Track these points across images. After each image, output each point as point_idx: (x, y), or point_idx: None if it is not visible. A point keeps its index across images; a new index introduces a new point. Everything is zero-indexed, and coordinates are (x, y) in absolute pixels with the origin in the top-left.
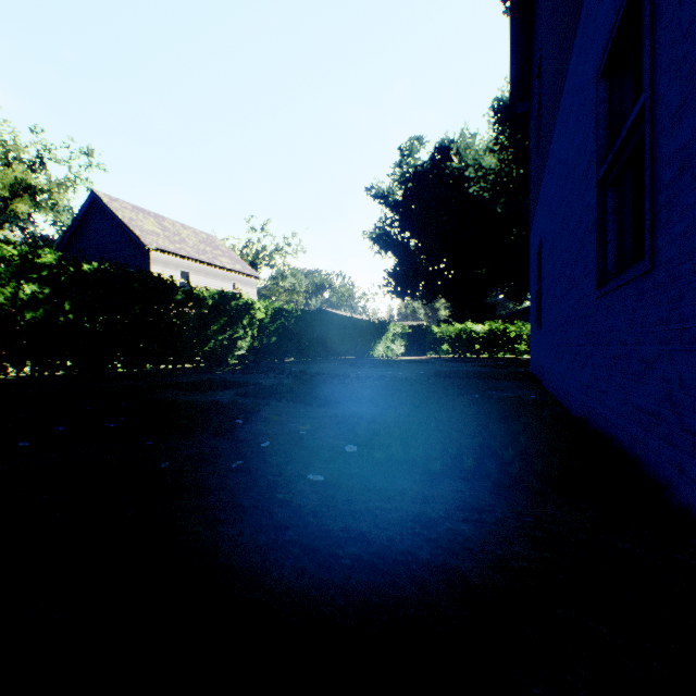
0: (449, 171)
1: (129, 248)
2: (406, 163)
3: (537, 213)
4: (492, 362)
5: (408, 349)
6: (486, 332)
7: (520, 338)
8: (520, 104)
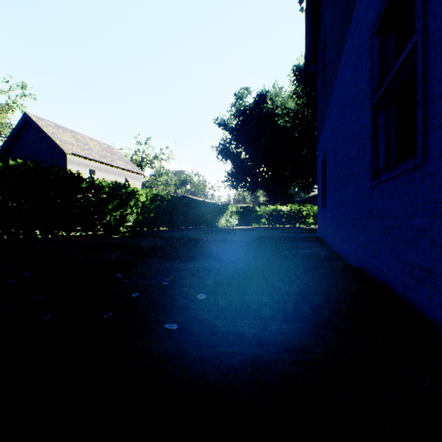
0: (266, 110)
1: (52, 152)
2: (239, 104)
3: (323, 135)
4: (292, 230)
5: (240, 222)
6: (289, 211)
7: (309, 215)
8: (311, 66)
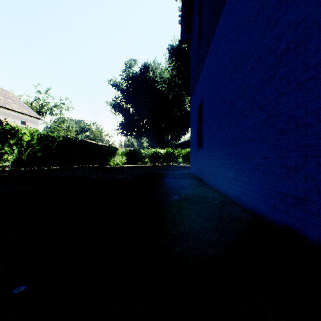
0: (148, 78)
1: None
2: (128, 71)
3: (198, 87)
4: (169, 167)
5: (129, 161)
6: (165, 153)
7: (179, 156)
8: (185, 35)
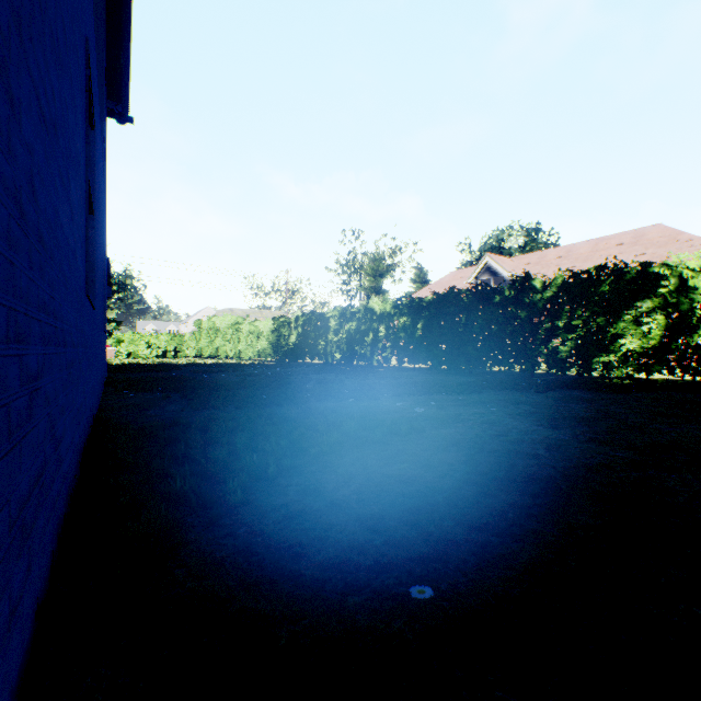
0: None
1: None
2: None
3: None
4: None
5: None
6: None
7: None
8: None
